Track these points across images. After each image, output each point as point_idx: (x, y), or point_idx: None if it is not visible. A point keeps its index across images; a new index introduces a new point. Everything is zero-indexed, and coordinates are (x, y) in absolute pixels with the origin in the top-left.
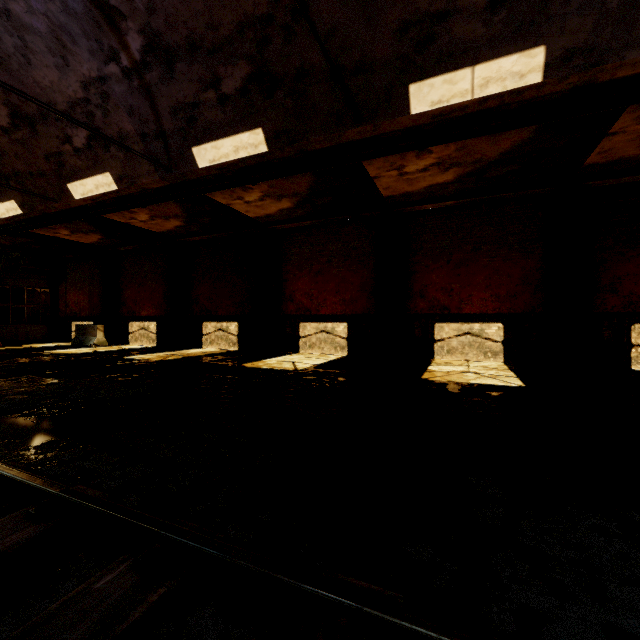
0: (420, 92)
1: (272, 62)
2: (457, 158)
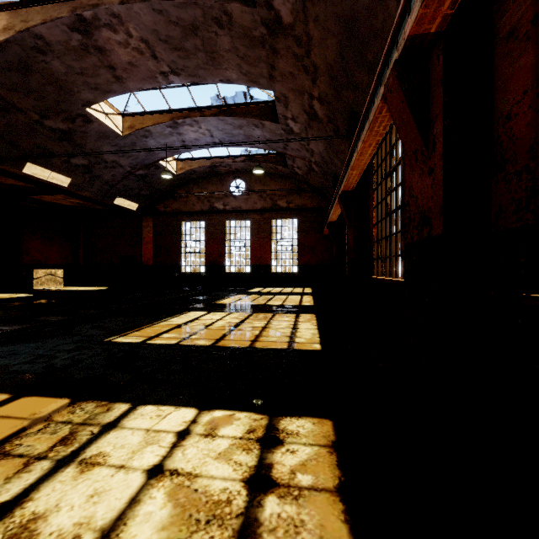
0: (31, 167)
1: None
2: None
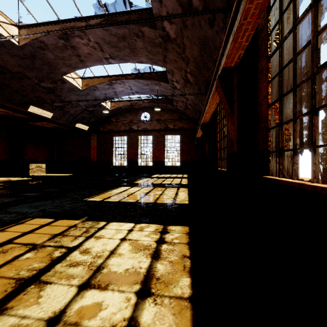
0: (32, 108)
1: (1, 77)
2: (10, 113)
